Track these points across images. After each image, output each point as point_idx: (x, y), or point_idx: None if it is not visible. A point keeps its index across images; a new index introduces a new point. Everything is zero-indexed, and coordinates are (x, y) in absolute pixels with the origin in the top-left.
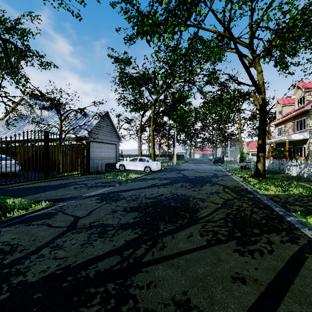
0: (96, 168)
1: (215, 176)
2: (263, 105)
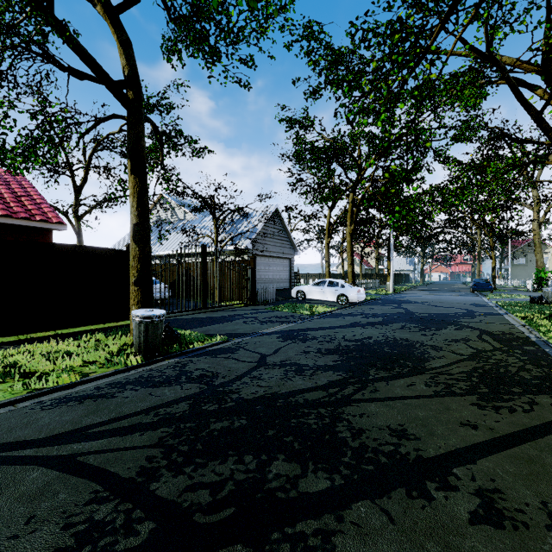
0: (264, 297)
1: (468, 315)
2: None
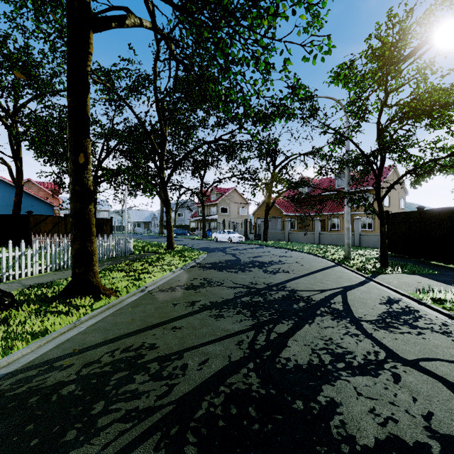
0: None
1: None
2: None
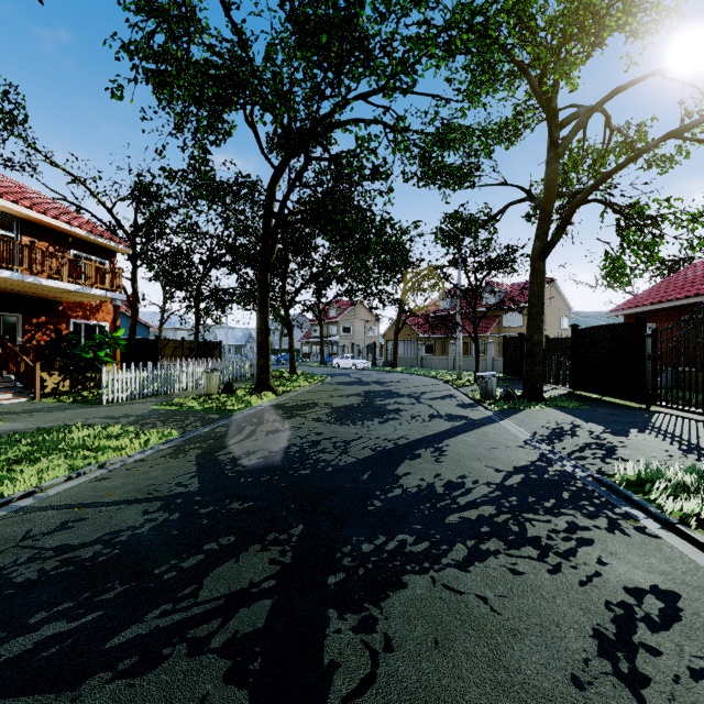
0: None
1: None
2: None
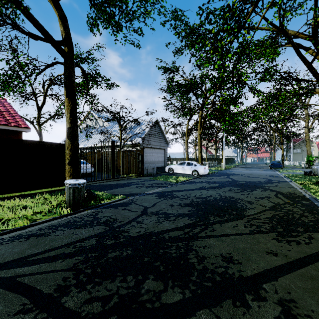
0: (149, 171)
1: (268, 182)
2: None
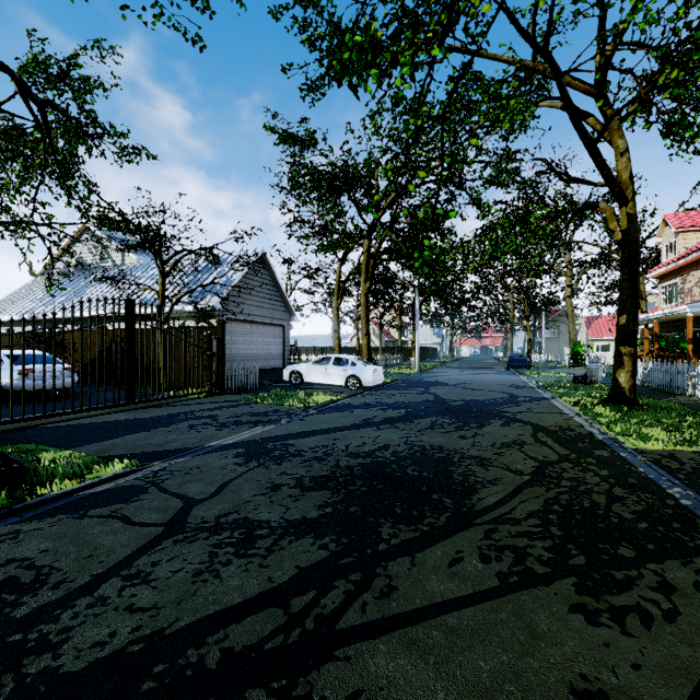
0: (239, 381)
1: (511, 401)
2: (630, 231)
